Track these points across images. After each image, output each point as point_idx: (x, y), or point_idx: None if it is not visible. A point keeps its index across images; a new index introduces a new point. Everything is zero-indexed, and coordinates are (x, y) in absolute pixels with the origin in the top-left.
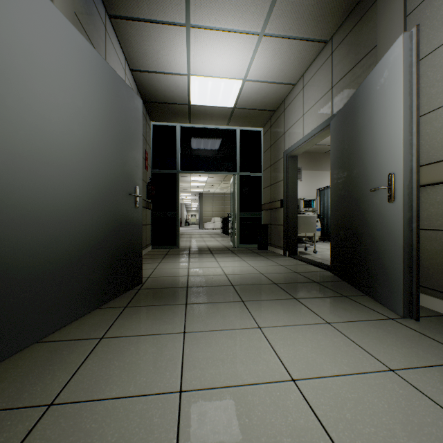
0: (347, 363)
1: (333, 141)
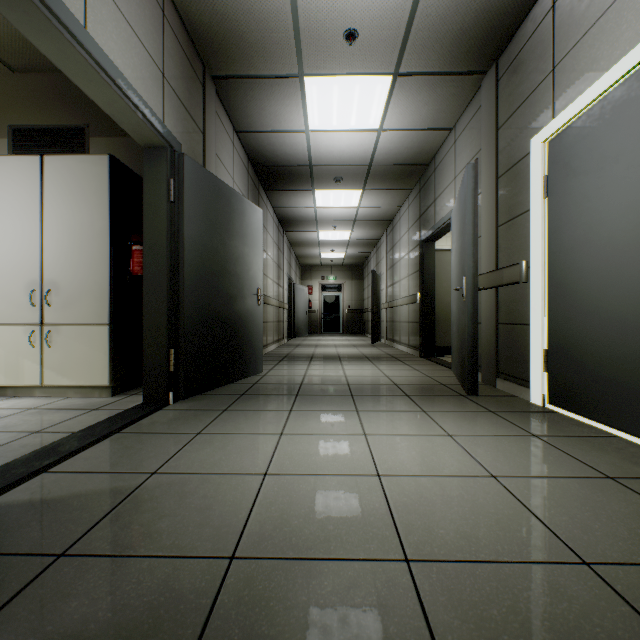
0: (320, 370)
1: (194, 194)
